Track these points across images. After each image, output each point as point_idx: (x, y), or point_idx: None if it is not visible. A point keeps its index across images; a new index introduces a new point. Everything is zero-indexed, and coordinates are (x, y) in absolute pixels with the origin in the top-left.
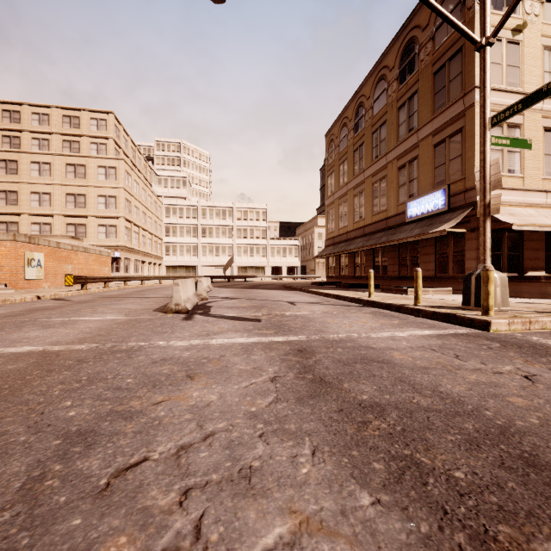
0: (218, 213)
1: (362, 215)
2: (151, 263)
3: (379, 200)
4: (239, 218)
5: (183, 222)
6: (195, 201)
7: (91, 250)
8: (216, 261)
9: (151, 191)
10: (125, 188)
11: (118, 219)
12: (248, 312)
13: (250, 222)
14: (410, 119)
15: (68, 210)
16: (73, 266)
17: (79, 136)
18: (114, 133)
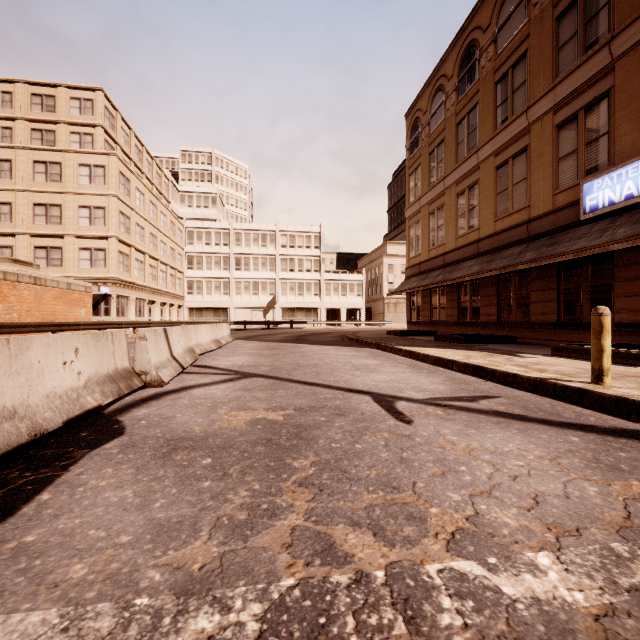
0: (256, 238)
1: (475, 223)
2: (166, 303)
3: (510, 192)
4: (284, 244)
5: (211, 250)
6: (227, 223)
7: (49, 282)
8: (254, 301)
9: (165, 207)
10: (118, 197)
11: (108, 241)
12: (184, 562)
13: (299, 250)
14: (588, 26)
15: (36, 227)
16: (7, 306)
17: (54, 123)
18: (106, 119)
